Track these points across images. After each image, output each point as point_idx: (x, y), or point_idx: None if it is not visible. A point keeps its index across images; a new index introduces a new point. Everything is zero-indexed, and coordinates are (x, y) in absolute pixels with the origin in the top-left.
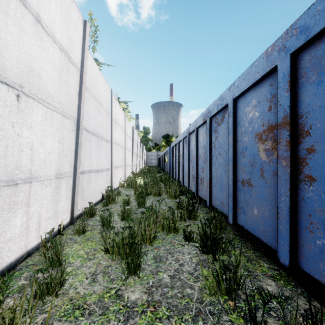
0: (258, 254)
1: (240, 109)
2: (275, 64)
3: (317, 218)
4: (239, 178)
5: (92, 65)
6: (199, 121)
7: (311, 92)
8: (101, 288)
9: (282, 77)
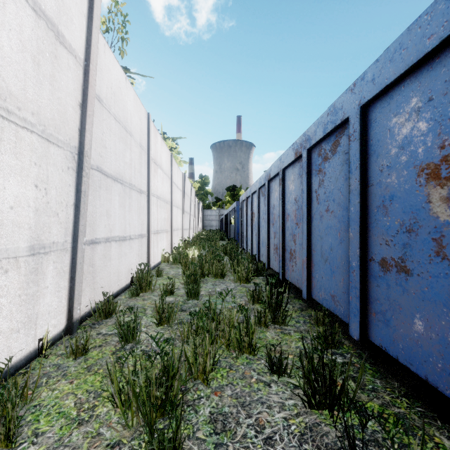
0: (421, 410)
1: (376, 123)
2: None
3: None
4: (375, 255)
5: (112, 67)
6: (288, 158)
7: None
8: None
9: None
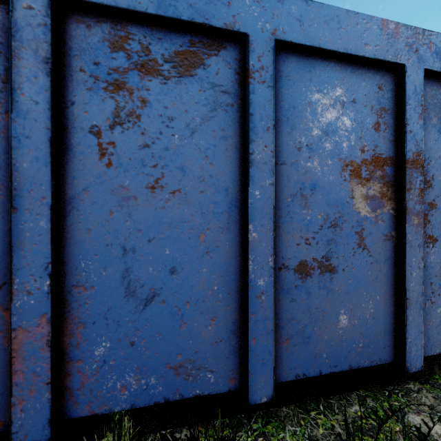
0: (323, 406)
1: (292, 83)
2: (403, 62)
3: (438, 283)
4: (289, 260)
5: None
6: None
7: (433, 136)
8: None
9: (413, 91)
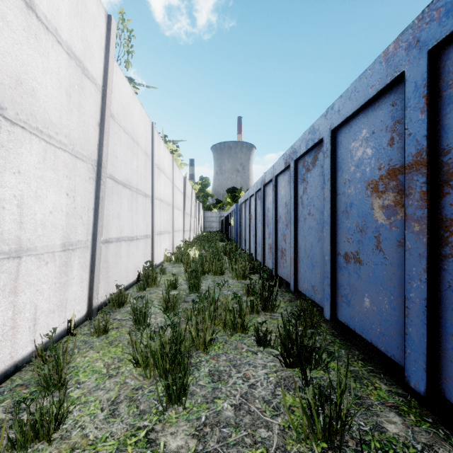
0: (371, 368)
1: (342, 145)
2: (402, 70)
3: None
4: (341, 250)
5: (122, 85)
6: (279, 166)
7: None
8: (123, 427)
9: (413, 90)
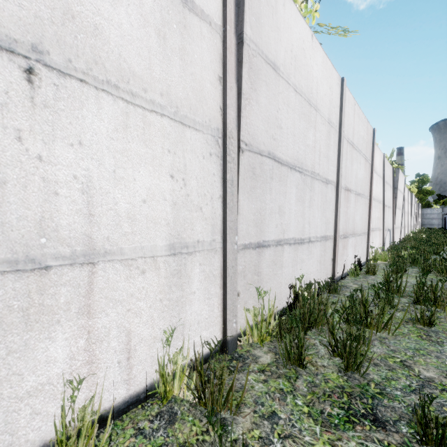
0: None
1: None
2: None
3: None
4: None
5: None
6: None
7: None
8: None
9: None
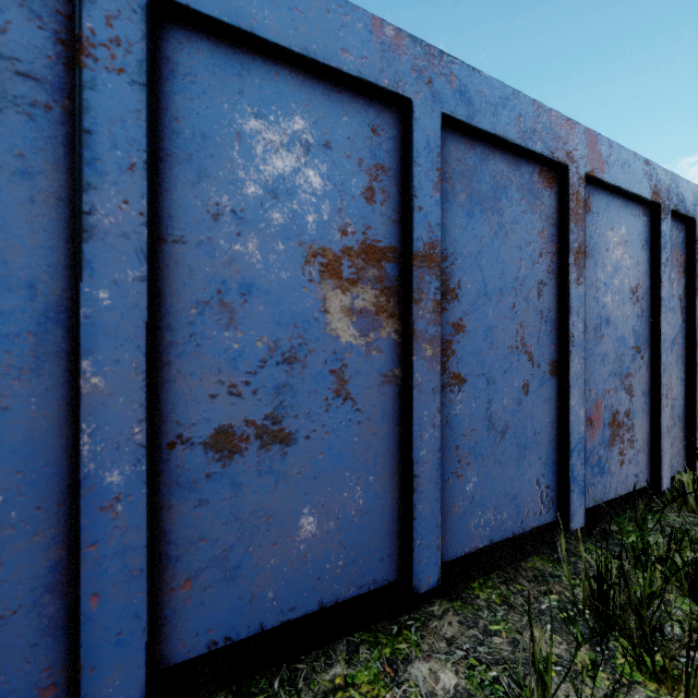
0: (280, 681)
1: (199, 89)
2: (409, 95)
3: (467, 446)
4: (194, 428)
5: None
6: None
7: (460, 221)
8: None
9: (424, 145)
